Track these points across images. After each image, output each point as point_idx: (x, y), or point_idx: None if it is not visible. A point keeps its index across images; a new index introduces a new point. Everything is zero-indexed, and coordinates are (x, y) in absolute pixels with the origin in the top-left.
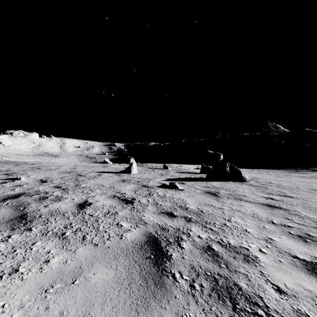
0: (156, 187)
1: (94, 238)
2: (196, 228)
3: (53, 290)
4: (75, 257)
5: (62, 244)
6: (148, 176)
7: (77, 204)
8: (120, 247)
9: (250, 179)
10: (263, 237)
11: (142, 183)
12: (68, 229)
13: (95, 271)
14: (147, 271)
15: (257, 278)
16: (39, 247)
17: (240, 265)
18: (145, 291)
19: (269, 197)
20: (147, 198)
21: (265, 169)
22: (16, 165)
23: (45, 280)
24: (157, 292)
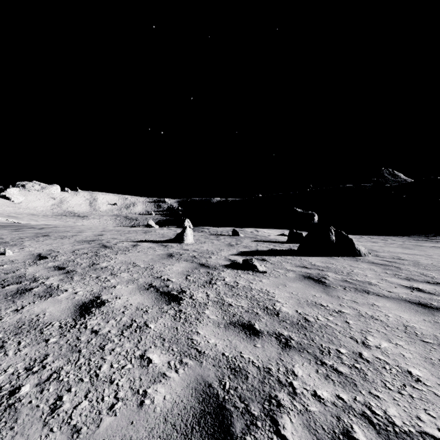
0: (222, 267)
1: (79, 405)
2: (305, 366)
3: None
4: None
5: None
6: (209, 248)
7: (77, 304)
8: None
9: (367, 252)
10: None
11: (200, 259)
12: (32, 373)
13: None
14: None
15: None
16: None
17: None
18: None
19: (413, 287)
20: (206, 290)
21: (380, 236)
22: (15, 230)
23: None
24: None
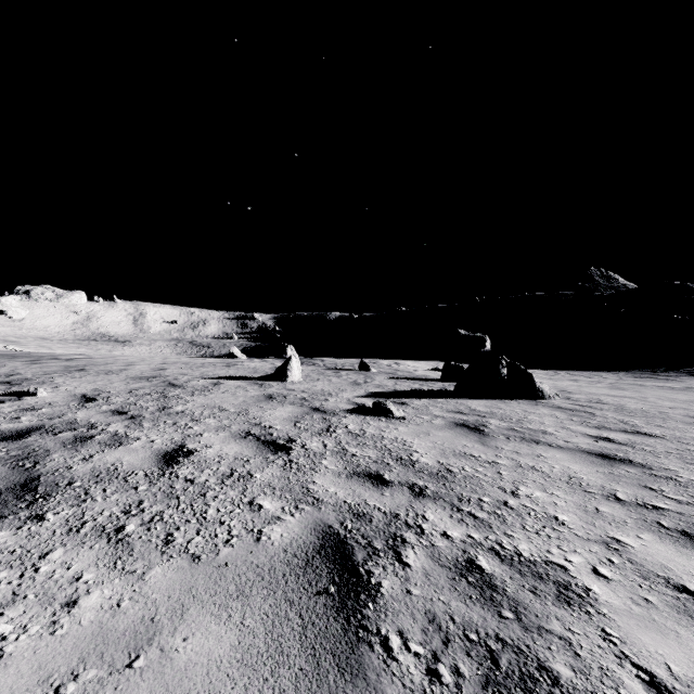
0: (344, 412)
1: (193, 540)
2: (438, 512)
3: (75, 689)
4: (142, 592)
5: (114, 557)
6: (325, 387)
7: (159, 453)
8: (254, 564)
9: (554, 393)
10: (598, 537)
11: (313, 402)
12: (132, 515)
13: (190, 630)
14: (319, 631)
15: (595, 648)
16: (57, 564)
17: (551, 612)
18: (314, 689)
19: (602, 437)
20: (323, 439)
21: (585, 371)
22: (32, 361)
23: (60, 658)
24: (345, 693)
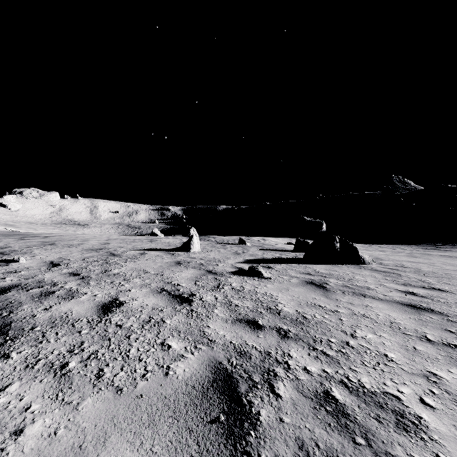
0: (229, 274)
1: (117, 374)
2: (299, 351)
3: None
4: (75, 421)
5: (57, 390)
6: (216, 256)
7: (99, 304)
8: (162, 395)
9: (371, 260)
10: (419, 371)
11: (207, 266)
12: (74, 354)
13: (109, 456)
14: None
15: None
16: (13, 396)
17: (394, 438)
18: None
19: (408, 291)
20: (215, 294)
21: (389, 245)
22: (20, 238)
23: None
24: None
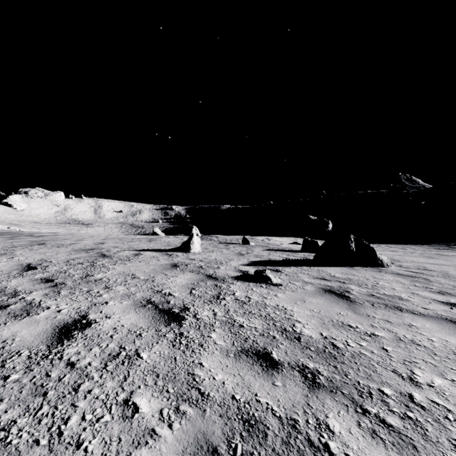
0: (232, 279)
1: None
2: (342, 416)
3: None
4: None
5: None
6: (218, 257)
7: (58, 325)
8: None
9: (390, 262)
10: None
11: (207, 270)
12: None
13: None
14: None
15: None
16: None
17: None
18: None
19: (451, 303)
20: (213, 307)
21: (399, 244)
22: (11, 238)
23: None
24: None
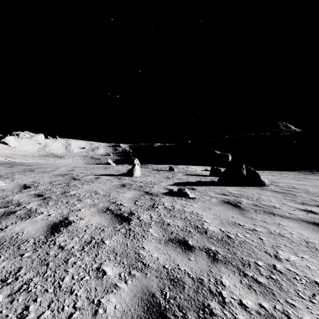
0: (162, 194)
1: (42, 315)
2: (231, 277)
3: None
4: None
5: None
6: (152, 180)
7: (50, 224)
8: None
9: (270, 183)
10: None
11: (145, 188)
12: (6, 284)
13: None
14: None
15: None
16: None
17: None
18: None
19: (308, 210)
20: (150, 213)
21: (277, 171)
22: (9, 166)
23: None
24: None
